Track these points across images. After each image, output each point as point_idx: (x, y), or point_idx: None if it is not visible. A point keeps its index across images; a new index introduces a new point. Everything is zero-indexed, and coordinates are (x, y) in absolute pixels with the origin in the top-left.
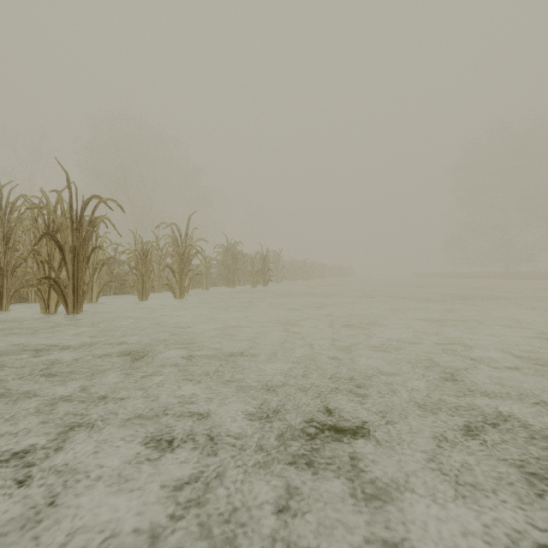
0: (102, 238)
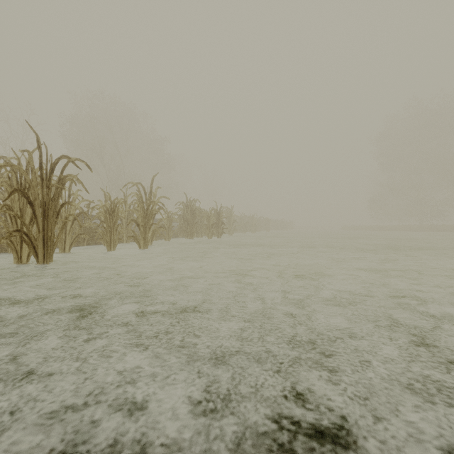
0: (74, 195)
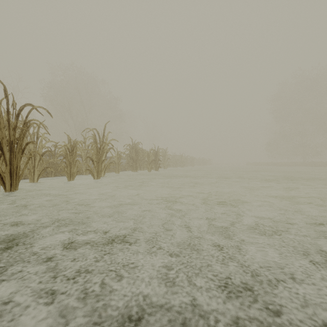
0: (41, 137)
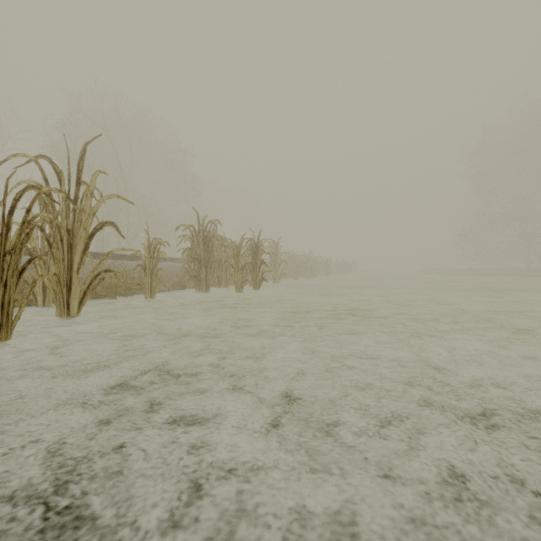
0: None
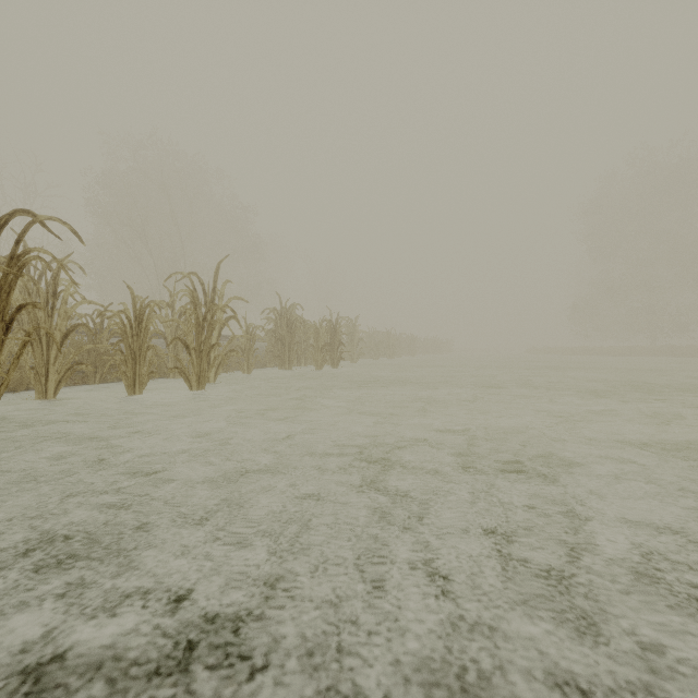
0: (64, 292)
